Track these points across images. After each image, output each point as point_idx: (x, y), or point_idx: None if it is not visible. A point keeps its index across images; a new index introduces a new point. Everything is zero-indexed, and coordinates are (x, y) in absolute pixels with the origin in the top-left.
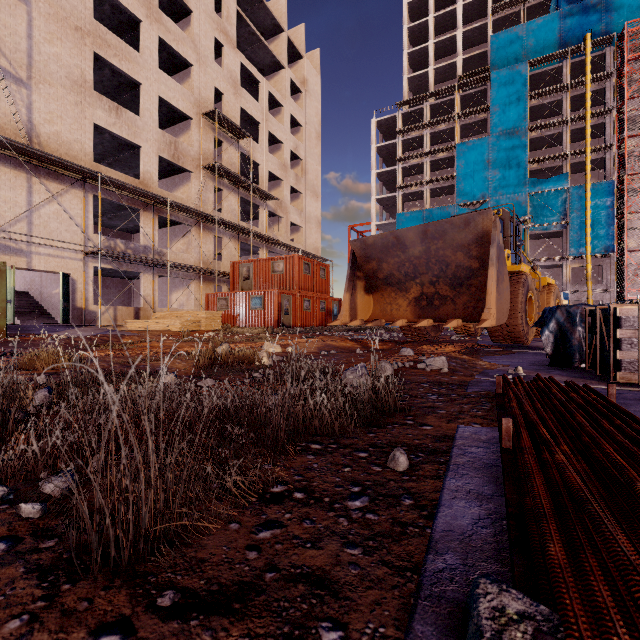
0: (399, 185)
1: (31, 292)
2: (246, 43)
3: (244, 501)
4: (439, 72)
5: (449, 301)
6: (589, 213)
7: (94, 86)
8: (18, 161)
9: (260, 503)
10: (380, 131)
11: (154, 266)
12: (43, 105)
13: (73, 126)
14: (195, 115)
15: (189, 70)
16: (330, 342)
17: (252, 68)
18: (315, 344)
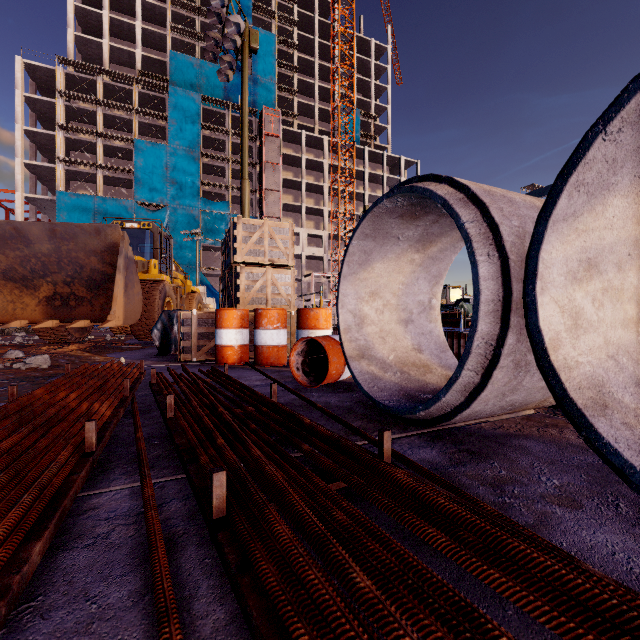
0: (61, 157)
1: None
2: None
3: None
4: (116, 52)
5: (87, 302)
6: None
7: None
8: None
9: None
10: (32, 78)
11: None
12: None
13: None
14: None
15: None
16: None
17: None
18: None
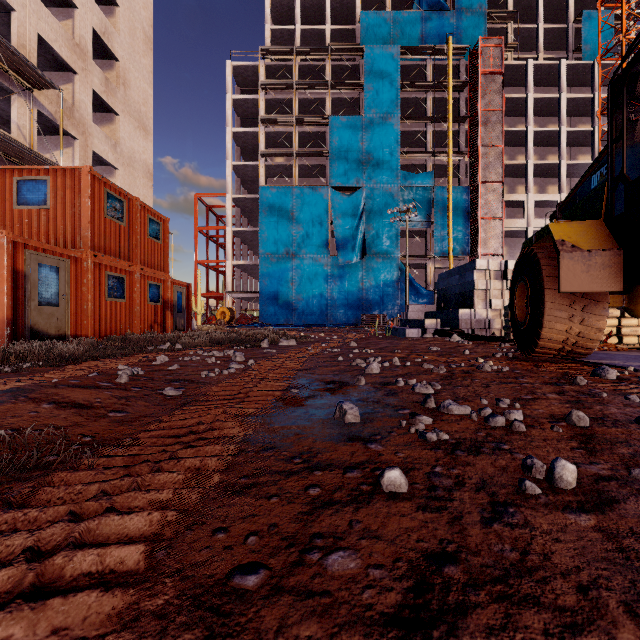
0: (264, 151)
1: None
2: None
3: None
4: (306, 36)
5: None
6: (451, 214)
7: None
8: None
9: None
10: (237, 83)
11: None
12: None
13: None
14: None
15: None
16: None
17: None
18: None
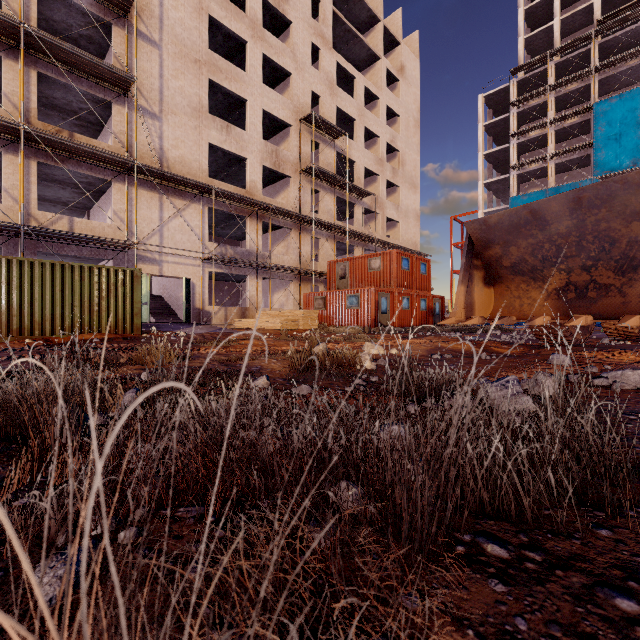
0: (513, 164)
1: (163, 296)
2: (342, 42)
3: None
4: (567, 22)
5: (613, 291)
6: None
7: (210, 111)
8: (153, 184)
9: None
10: (489, 107)
11: (258, 269)
12: (171, 133)
13: (193, 148)
14: (294, 122)
15: (288, 80)
16: (441, 344)
17: (348, 65)
18: (423, 346)
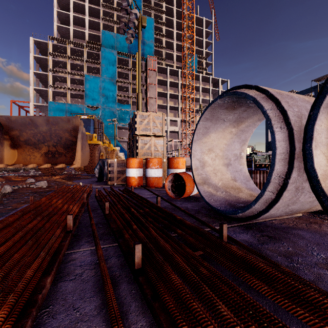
0: (51, 85)
1: None
2: None
3: None
4: (76, 32)
5: (63, 155)
6: None
7: None
8: None
9: None
10: (37, 47)
11: None
12: None
13: None
14: None
15: None
16: None
17: None
18: None
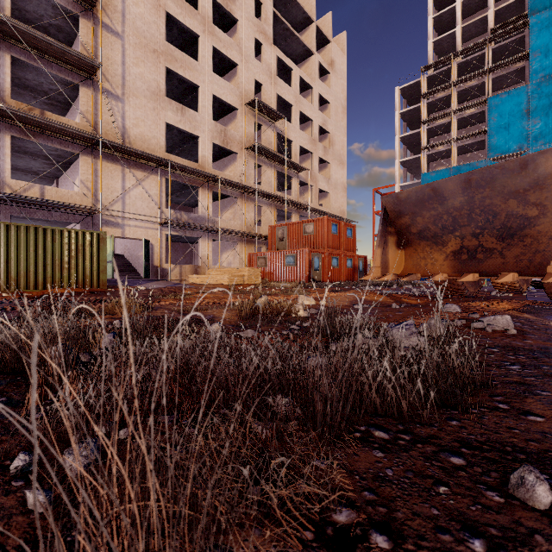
0: (424, 146)
1: (125, 255)
2: (281, 39)
3: (295, 539)
4: (467, 30)
5: (496, 254)
6: None
7: (166, 94)
8: (116, 157)
9: (320, 547)
10: (404, 97)
11: (209, 232)
12: (132, 113)
13: (152, 126)
14: (240, 106)
15: (235, 69)
16: (362, 296)
17: (286, 59)
18: (347, 298)
